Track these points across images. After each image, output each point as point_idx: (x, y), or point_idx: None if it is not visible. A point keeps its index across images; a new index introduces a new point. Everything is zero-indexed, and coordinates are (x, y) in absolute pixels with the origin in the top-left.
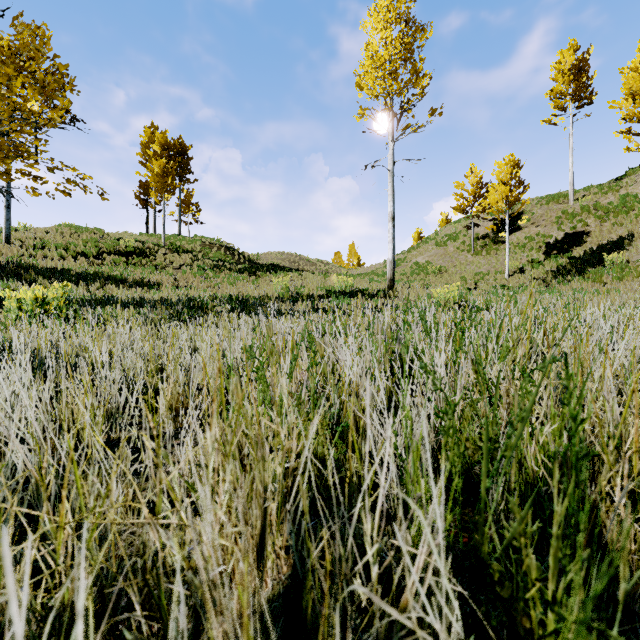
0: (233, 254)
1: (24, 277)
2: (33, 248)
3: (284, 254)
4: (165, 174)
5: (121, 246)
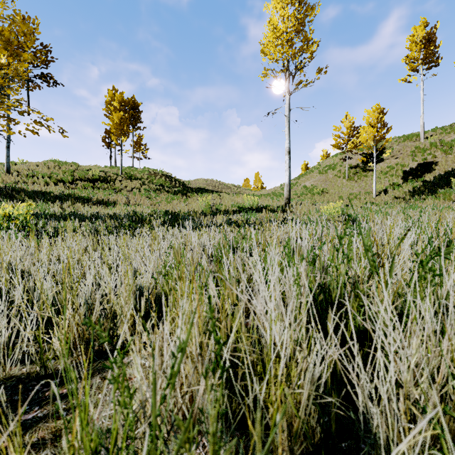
0: (171, 180)
1: (16, 198)
2: (26, 177)
3: (208, 180)
4: (122, 123)
5: (90, 175)
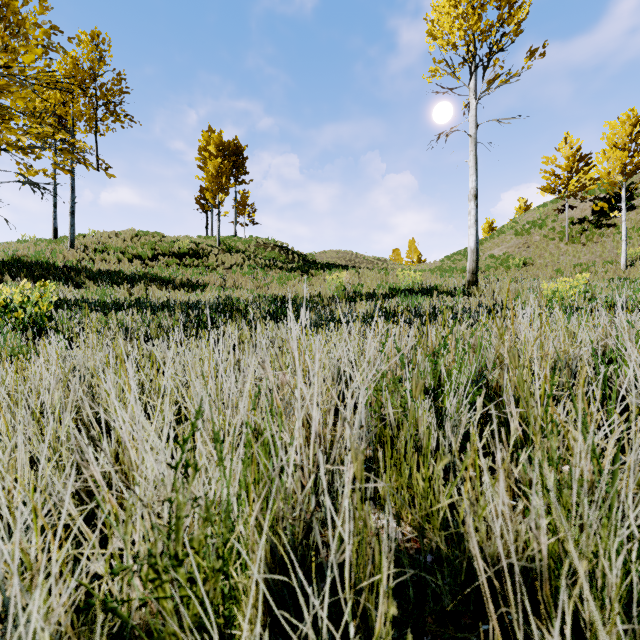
0: (287, 254)
1: (75, 280)
2: (94, 252)
3: (339, 252)
4: (220, 174)
5: (176, 248)
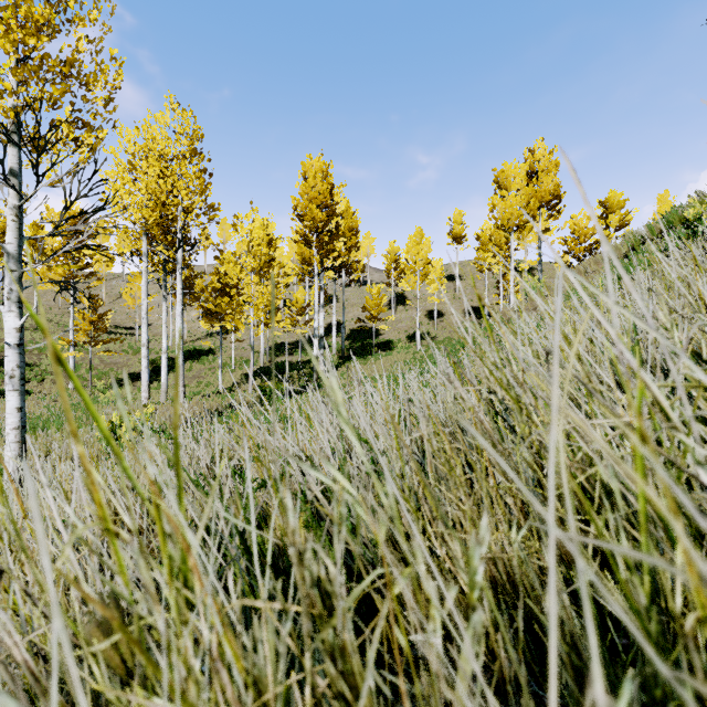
0: None
1: None
2: None
3: None
4: None
5: None
